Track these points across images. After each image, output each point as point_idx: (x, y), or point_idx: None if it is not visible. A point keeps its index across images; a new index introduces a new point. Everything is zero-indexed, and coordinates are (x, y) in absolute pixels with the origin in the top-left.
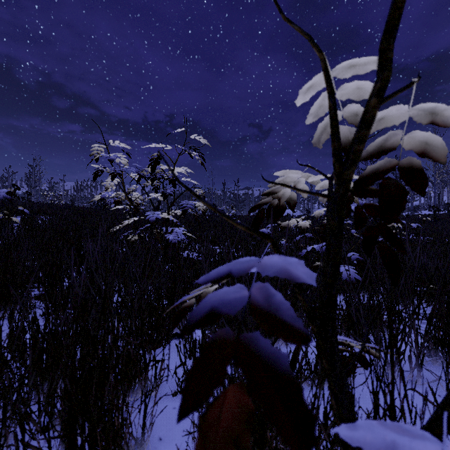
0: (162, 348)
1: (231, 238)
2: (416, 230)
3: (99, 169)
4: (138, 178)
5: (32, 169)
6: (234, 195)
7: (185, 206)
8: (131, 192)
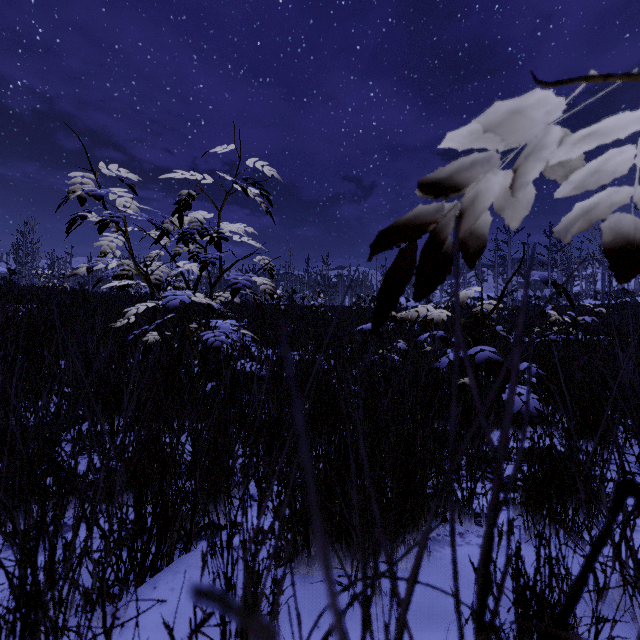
0: (171, 568)
1: (318, 339)
2: (585, 326)
3: (79, 215)
4: (159, 236)
5: (23, 237)
6: (322, 277)
7: (236, 282)
8: (151, 262)
